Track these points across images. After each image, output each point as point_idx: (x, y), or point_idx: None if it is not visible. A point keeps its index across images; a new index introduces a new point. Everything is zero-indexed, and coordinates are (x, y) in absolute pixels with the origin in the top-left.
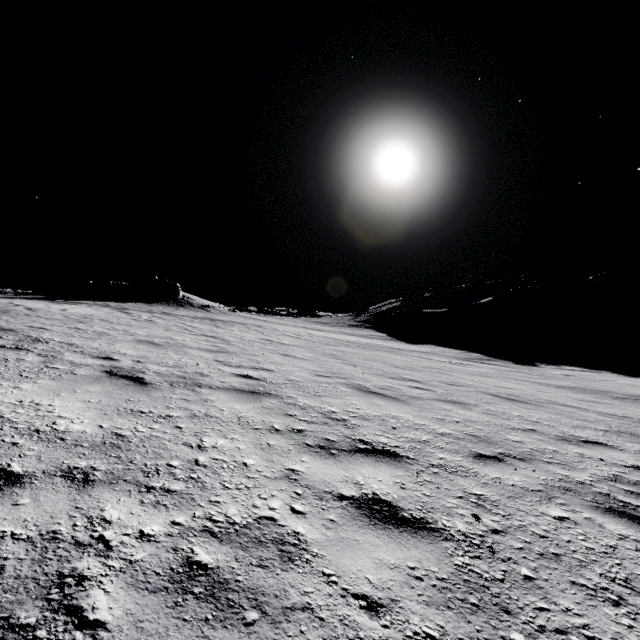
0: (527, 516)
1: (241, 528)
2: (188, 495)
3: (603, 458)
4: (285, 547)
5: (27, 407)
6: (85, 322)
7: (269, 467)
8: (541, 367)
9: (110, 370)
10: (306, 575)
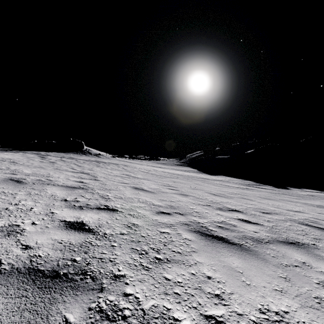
0: None
1: None
2: None
3: None
4: None
5: None
6: None
7: None
8: (292, 190)
9: None
10: None
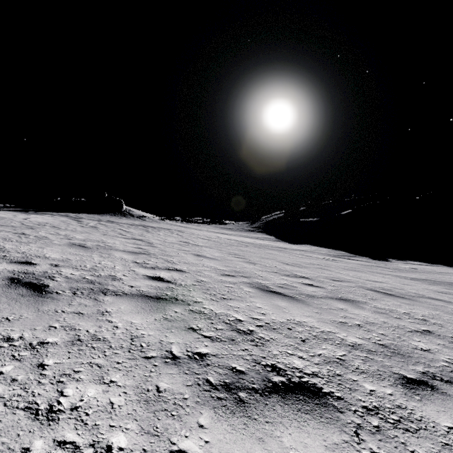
0: None
1: None
2: None
3: None
4: None
5: None
6: (35, 228)
7: (147, 452)
8: (392, 262)
9: (15, 277)
10: None
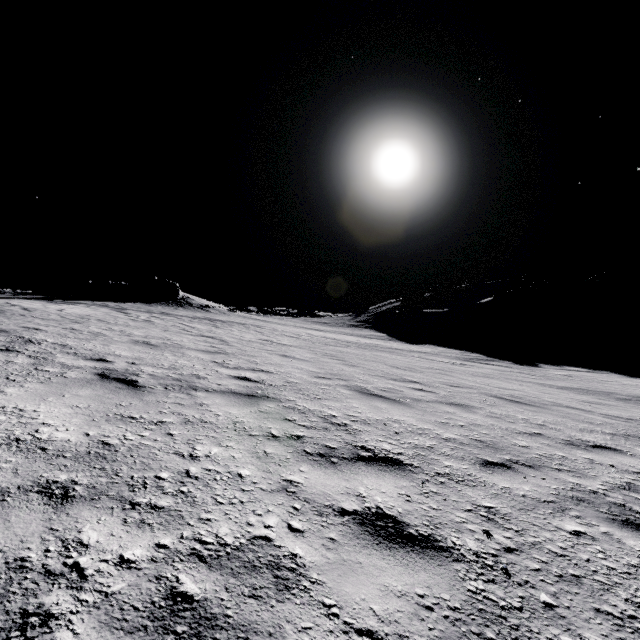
0: (541, 531)
1: (233, 550)
2: (176, 512)
3: (614, 464)
4: (281, 573)
5: (9, 413)
6: (81, 322)
7: (265, 478)
8: (542, 367)
9: (102, 372)
10: (304, 607)
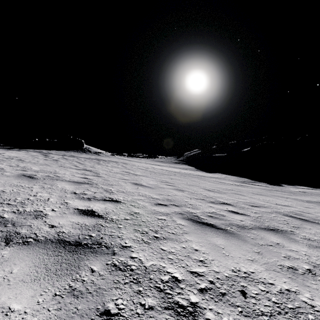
0: None
1: None
2: None
3: None
4: None
5: None
6: (0, 161)
7: None
8: (285, 187)
9: None
10: None
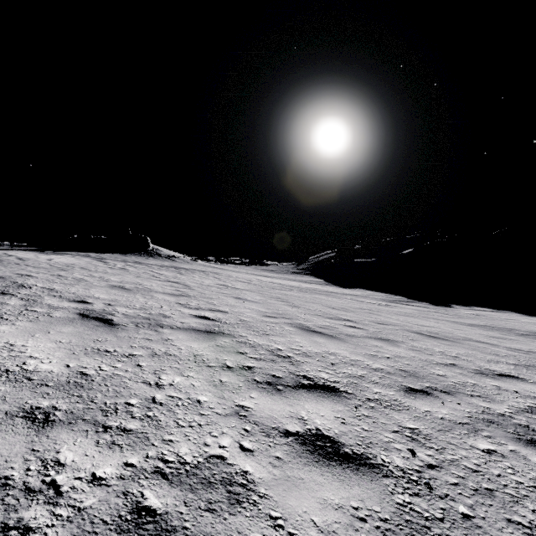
0: (458, 449)
1: (191, 468)
2: (143, 434)
3: (517, 390)
4: (233, 488)
5: (1, 348)
6: (67, 270)
7: (220, 404)
8: (455, 308)
9: (83, 312)
10: (253, 519)
